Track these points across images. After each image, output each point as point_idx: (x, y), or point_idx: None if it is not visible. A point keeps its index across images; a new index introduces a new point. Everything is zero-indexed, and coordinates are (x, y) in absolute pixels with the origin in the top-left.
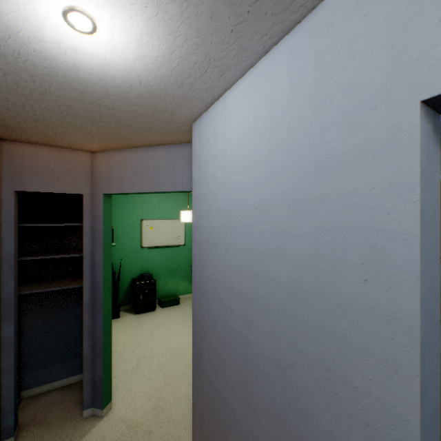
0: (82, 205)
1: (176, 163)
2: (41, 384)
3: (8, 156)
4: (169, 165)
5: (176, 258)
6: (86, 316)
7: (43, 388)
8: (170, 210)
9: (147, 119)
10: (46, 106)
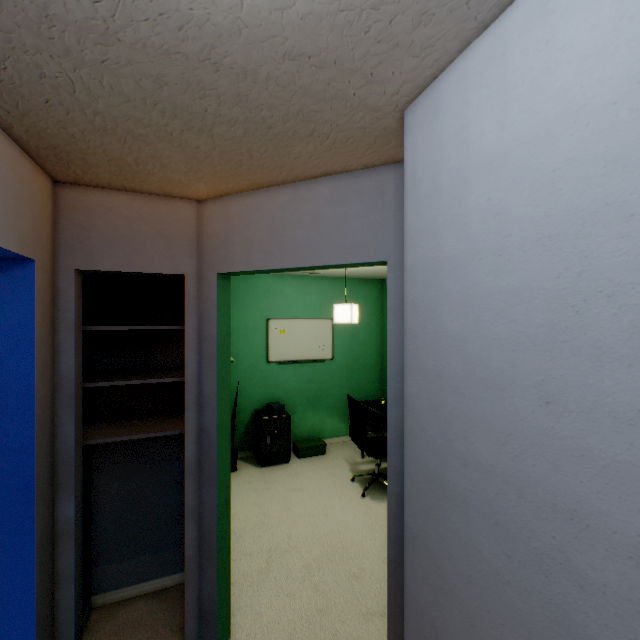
0: (182, 295)
1: (351, 209)
2: (121, 585)
3: (66, 210)
4: (338, 213)
5: (319, 380)
6: (188, 487)
7: (124, 593)
8: (310, 304)
9: (310, 103)
10: (113, 83)
